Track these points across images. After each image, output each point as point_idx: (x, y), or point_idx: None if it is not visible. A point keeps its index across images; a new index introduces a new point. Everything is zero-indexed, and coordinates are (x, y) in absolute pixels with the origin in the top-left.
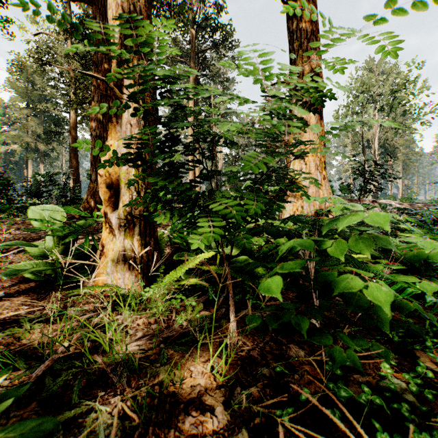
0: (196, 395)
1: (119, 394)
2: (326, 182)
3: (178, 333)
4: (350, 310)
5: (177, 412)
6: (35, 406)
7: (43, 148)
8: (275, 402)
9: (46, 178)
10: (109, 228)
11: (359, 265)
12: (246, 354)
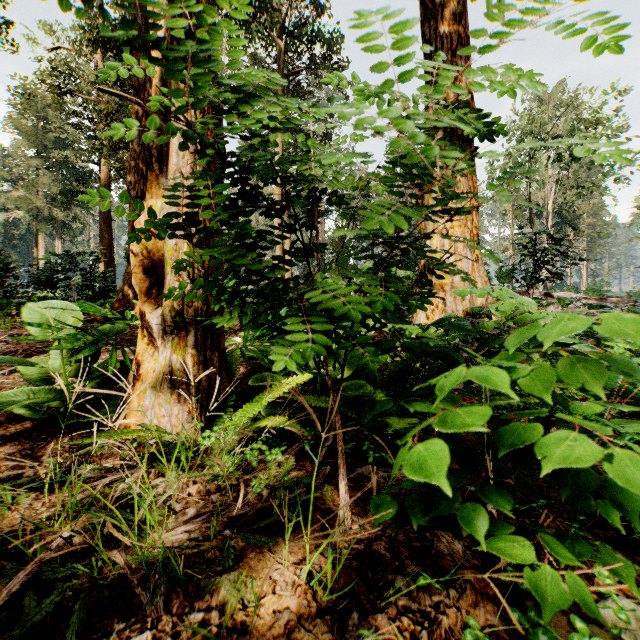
0: (281, 629)
1: (149, 627)
2: (480, 265)
3: (254, 509)
4: (563, 495)
5: None
6: None
7: (61, 216)
8: None
9: (63, 259)
10: (148, 337)
11: (564, 405)
12: (366, 547)
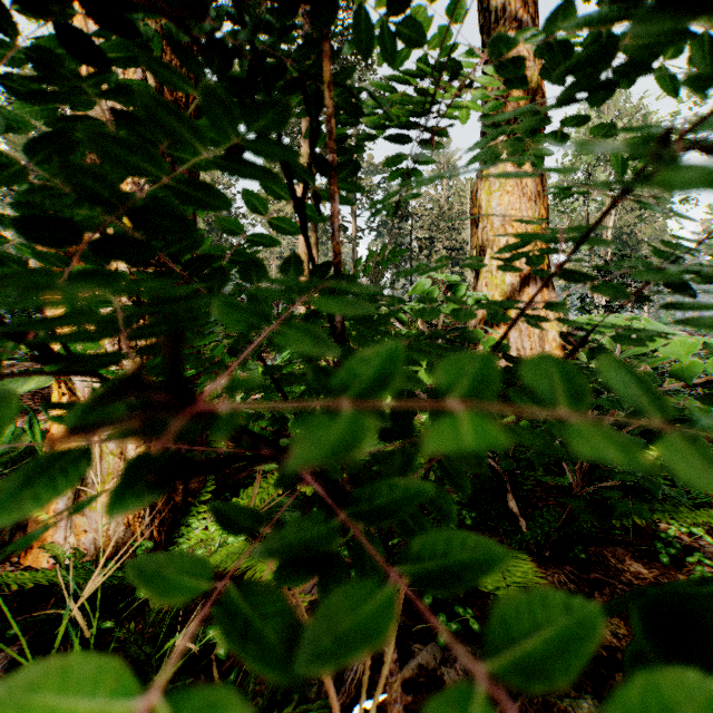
0: None
1: None
2: (552, 292)
3: None
4: None
5: None
6: None
7: None
8: None
9: None
10: (70, 396)
11: None
12: None
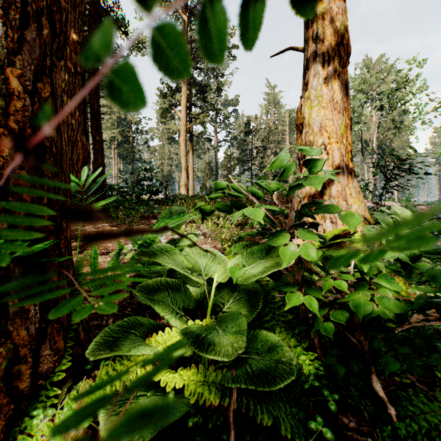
0: None
1: None
2: (354, 177)
3: None
4: None
5: None
6: None
7: None
8: None
9: None
10: None
11: None
12: None
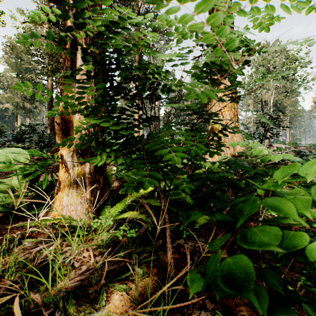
0: None
1: None
2: None
3: (119, 266)
4: None
5: None
6: None
7: (29, 106)
8: None
9: (28, 128)
10: (65, 168)
11: None
12: (183, 291)
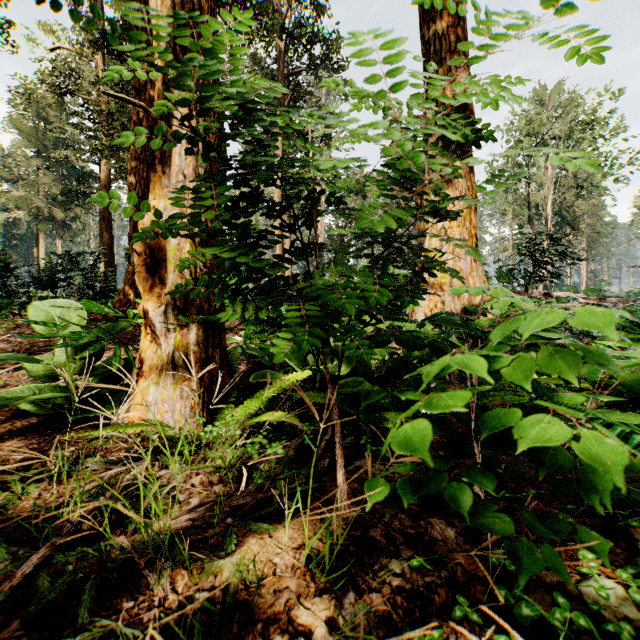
0: (282, 607)
1: (157, 605)
2: (479, 265)
3: (255, 499)
4: (541, 474)
5: (251, 637)
6: (19, 626)
7: (61, 216)
8: (411, 619)
9: (63, 259)
10: (152, 335)
11: (548, 395)
12: (363, 534)
